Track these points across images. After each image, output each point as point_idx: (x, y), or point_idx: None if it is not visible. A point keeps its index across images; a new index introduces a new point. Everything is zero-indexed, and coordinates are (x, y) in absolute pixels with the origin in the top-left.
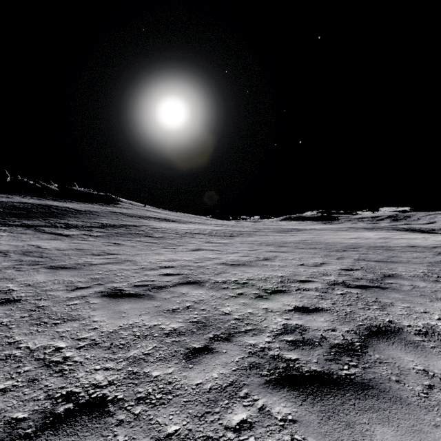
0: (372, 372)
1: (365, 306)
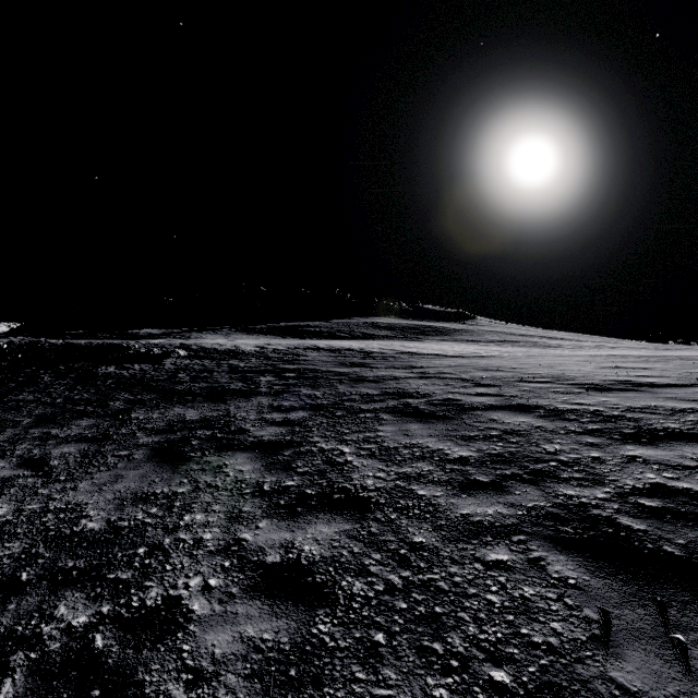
0: None
1: None
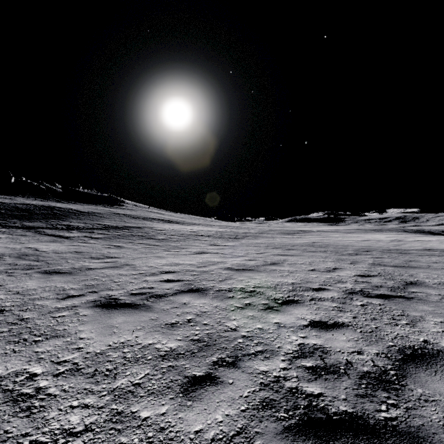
0: (418, 415)
1: (392, 320)
